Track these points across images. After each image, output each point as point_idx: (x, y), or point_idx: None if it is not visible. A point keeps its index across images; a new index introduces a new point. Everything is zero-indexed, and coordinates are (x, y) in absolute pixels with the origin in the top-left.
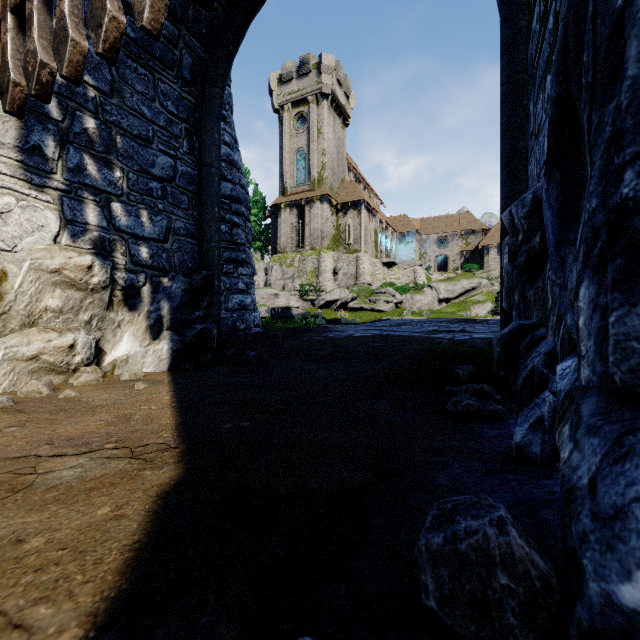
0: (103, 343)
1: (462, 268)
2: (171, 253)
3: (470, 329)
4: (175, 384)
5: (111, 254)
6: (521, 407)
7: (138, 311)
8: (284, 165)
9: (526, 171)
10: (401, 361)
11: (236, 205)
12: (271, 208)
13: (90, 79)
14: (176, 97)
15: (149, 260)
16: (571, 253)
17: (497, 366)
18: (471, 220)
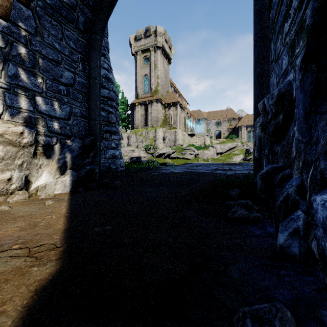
0: (30, 177)
1: (228, 137)
2: (72, 126)
3: (233, 168)
4: (71, 201)
5: (35, 126)
6: (278, 219)
7: (52, 159)
8: (137, 83)
9: (268, 82)
10: (200, 186)
11: (110, 102)
12: (131, 105)
13: (22, 25)
14: (75, 39)
15: (59, 130)
16: (323, 119)
17: (259, 191)
18: (232, 113)
